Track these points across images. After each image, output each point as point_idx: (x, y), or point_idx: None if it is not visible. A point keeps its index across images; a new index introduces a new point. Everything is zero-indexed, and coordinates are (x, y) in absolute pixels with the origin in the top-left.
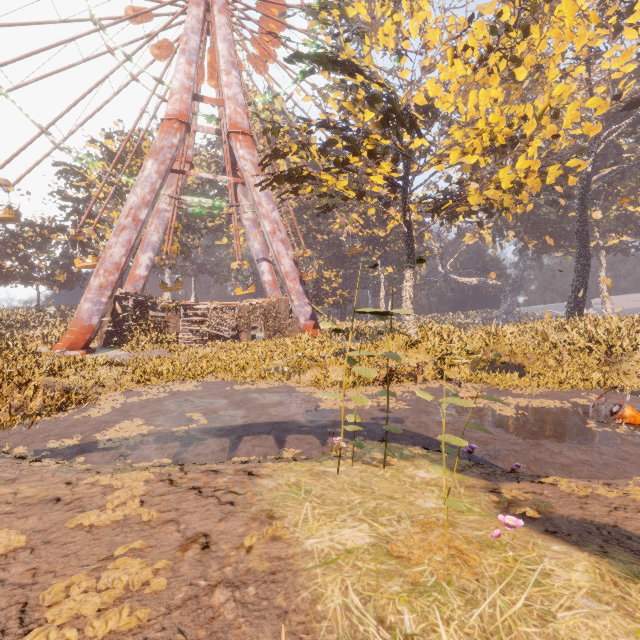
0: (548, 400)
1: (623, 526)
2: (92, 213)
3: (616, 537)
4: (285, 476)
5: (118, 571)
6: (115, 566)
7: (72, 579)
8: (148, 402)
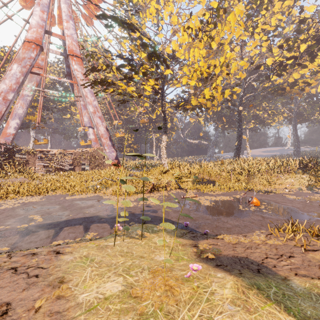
0: (224, 196)
1: (250, 257)
2: None
3: (246, 263)
4: (81, 251)
5: None
6: None
7: None
8: (5, 210)
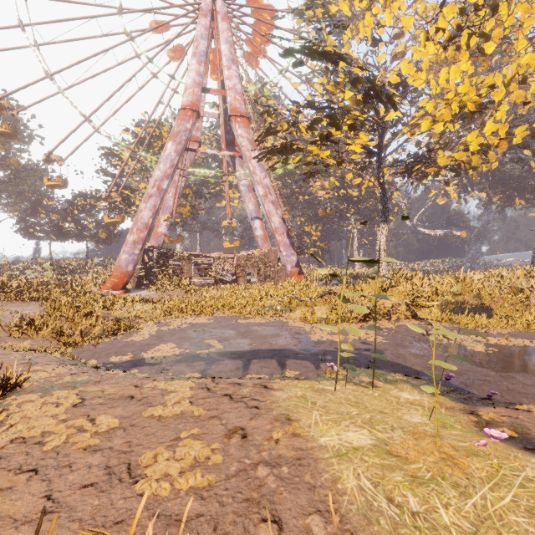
0: (517, 339)
1: None
2: (126, 185)
3: None
4: (293, 390)
5: (186, 448)
6: (183, 444)
7: (156, 450)
8: (175, 331)
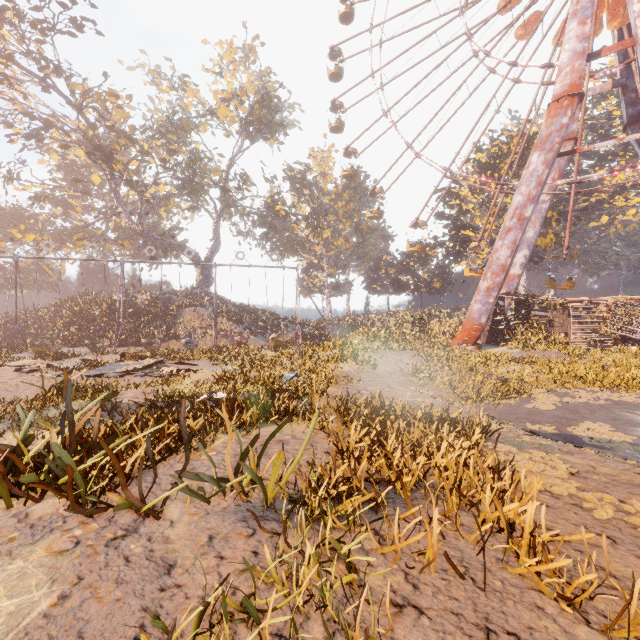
0: None
1: None
2: (466, 224)
3: None
4: None
5: None
6: None
7: None
8: (591, 406)
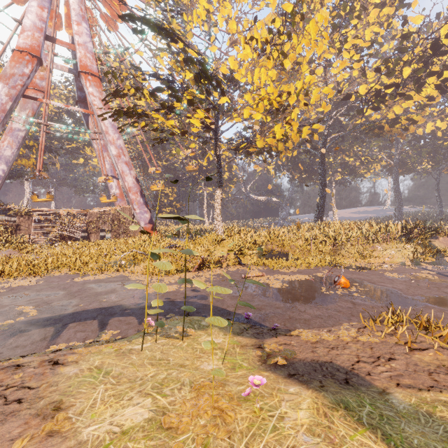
0: (301, 275)
1: (335, 361)
2: None
3: (331, 371)
4: (91, 360)
5: None
6: None
7: None
8: None
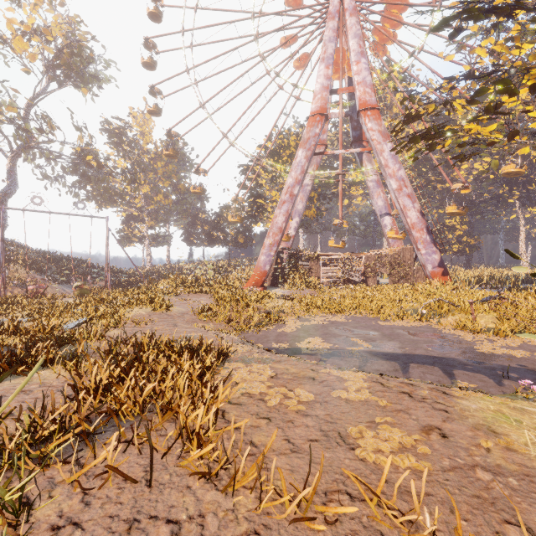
0: None
1: None
2: (260, 195)
3: None
4: (481, 402)
5: (387, 432)
6: (382, 428)
7: (359, 427)
8: (317, 326)
